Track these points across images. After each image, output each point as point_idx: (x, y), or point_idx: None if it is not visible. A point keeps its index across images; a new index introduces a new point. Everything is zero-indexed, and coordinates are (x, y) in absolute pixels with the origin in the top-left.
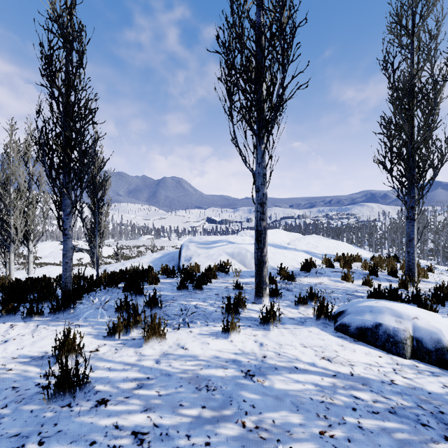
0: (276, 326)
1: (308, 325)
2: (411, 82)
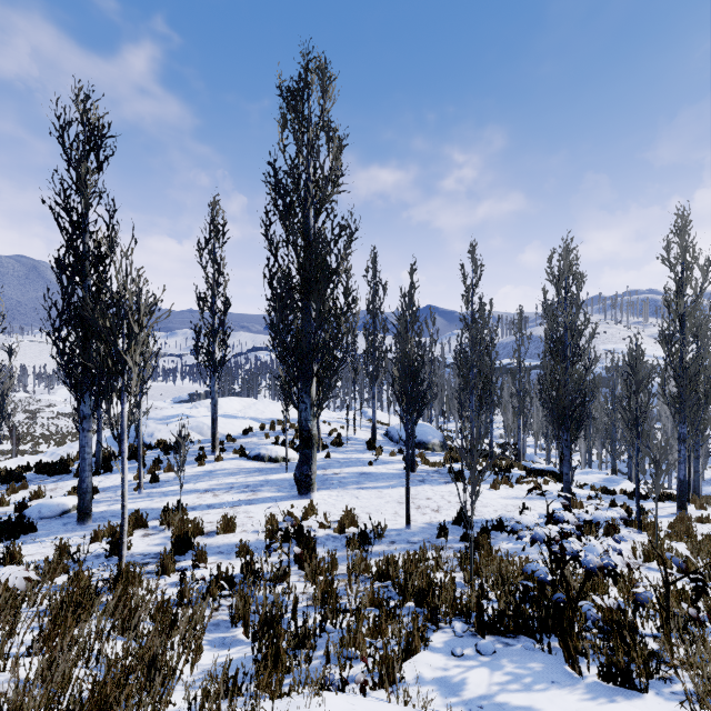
0: (221, 461)
1: (236, 459)
2: None
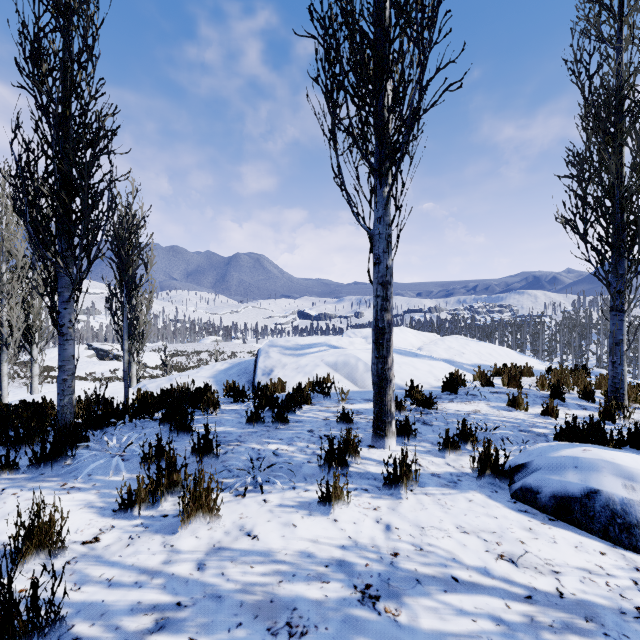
0: (410, 490)
1: (465, 487)
2: (621, 92)
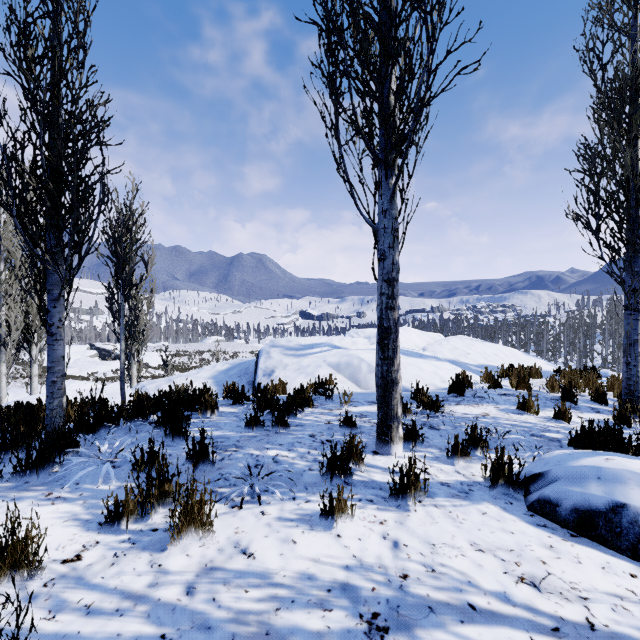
0: (419, 501)
1: (477, 498)
2: (638, 81)
